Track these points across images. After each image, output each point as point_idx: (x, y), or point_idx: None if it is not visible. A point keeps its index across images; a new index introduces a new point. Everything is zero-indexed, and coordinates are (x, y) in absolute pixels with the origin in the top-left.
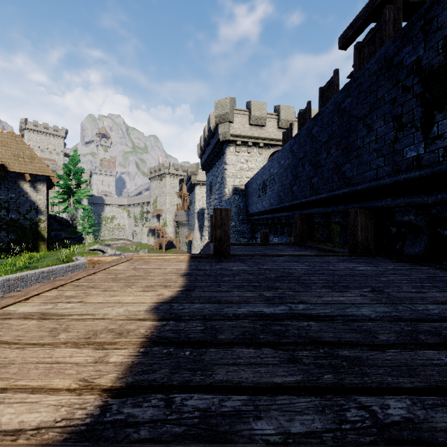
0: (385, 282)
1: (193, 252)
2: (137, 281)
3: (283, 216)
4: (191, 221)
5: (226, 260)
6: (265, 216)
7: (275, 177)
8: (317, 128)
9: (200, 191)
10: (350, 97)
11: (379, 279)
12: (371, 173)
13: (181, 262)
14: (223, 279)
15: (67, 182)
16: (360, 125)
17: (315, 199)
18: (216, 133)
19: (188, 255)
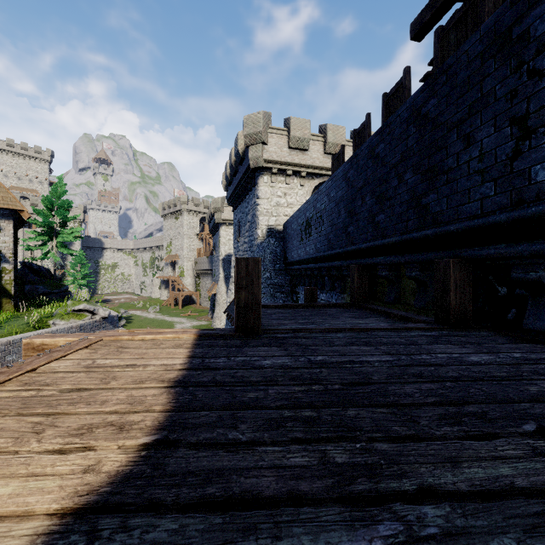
0: (543, 399)
1: (217, 310)
2: (73, 406)
3: (334, 266)
4: (214, 270)
5: (255, 342)
6: (309, 265)
7: (323, 215)
8: (384, 146)
9: (226, 232)
10: (436, 96)
11: (525, 388)
12: (471, 206)
13: (180, 349)
14: (246, 395)
15: (47, 219)
16: (453, 136)
17: (381, 244)
18: (245, 158)
19: (195, 331)
